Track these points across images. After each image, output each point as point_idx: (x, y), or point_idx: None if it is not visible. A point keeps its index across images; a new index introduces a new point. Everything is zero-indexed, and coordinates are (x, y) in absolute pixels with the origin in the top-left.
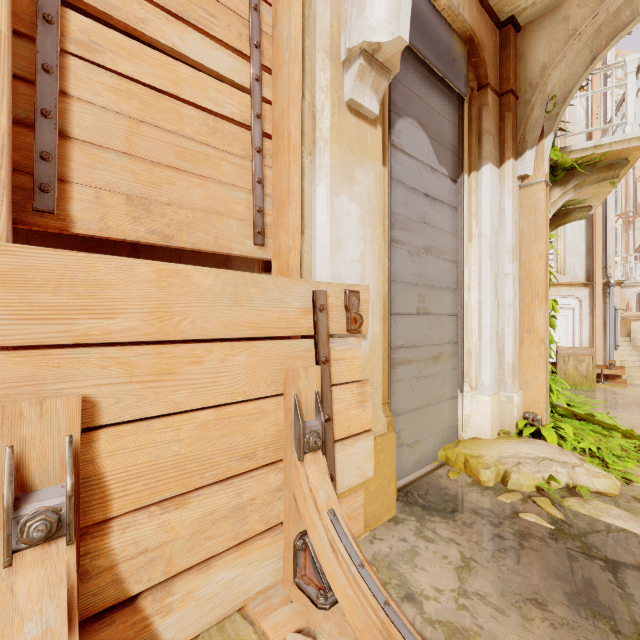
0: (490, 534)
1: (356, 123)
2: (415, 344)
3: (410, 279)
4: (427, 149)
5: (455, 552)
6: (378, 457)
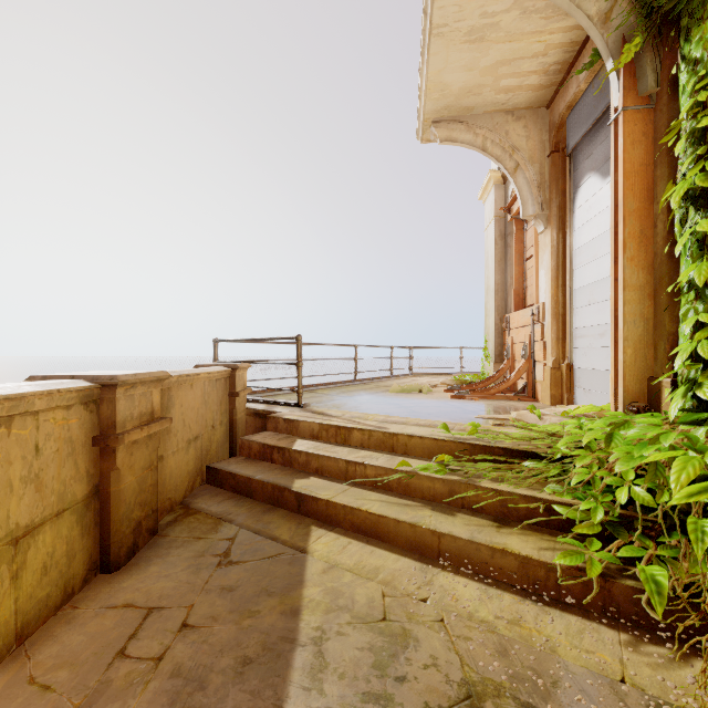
0: (520, 409)
1: (544, 237)
2: (587, 325)
3: (584, 283)
4: (595, 183)
5: (518, 405)
6: (545, 374)
